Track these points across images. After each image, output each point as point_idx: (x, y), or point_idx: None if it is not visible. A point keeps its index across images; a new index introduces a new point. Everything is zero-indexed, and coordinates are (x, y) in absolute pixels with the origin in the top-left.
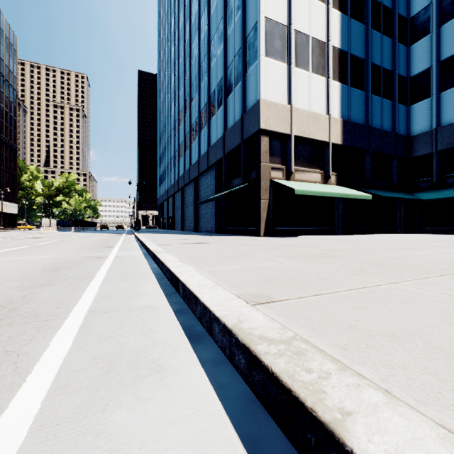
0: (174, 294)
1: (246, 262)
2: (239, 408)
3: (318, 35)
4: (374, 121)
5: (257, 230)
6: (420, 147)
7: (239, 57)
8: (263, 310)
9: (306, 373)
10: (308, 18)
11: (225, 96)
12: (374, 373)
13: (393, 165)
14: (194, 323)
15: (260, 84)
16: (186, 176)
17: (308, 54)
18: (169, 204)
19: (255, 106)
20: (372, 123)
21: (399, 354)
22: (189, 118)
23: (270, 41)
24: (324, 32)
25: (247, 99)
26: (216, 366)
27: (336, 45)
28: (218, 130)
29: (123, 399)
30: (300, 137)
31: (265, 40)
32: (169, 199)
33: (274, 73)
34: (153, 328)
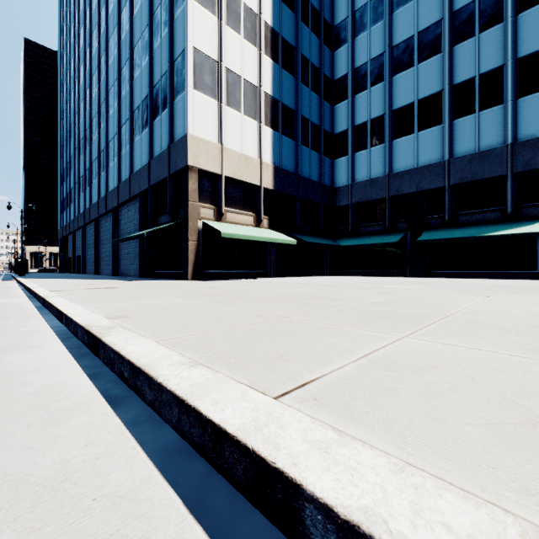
0: (83, 356)
1: (138, 300)
2: (157, 461)
3: (251, 78)
4: (303, 170)
5: (185, 273)
6: (341, 199)
7: (166, 79)
8: (114, 320)
9: (107, 331)
10: (241, 59)
11: (151, 118)
12: (140, 330)
13: (320, 213)
14: (109, 387)
15: (188, 117)
16: (101, 205)
17: (241, 95)
18: (77, 239)
19: (183, 139)
20: (302, 172)
21: (162, 326)
22: (105, 131)
23: (199, 74)
24: (256, 76)
25: (175, 129)
26: (134, 427)
27: (268, 91)
28: (143, 156)
29: (13, 355)
30: (232, 178)
31: (194, 71)
32: (76, 232)
33: (204, 108)
34: (35, 338)
